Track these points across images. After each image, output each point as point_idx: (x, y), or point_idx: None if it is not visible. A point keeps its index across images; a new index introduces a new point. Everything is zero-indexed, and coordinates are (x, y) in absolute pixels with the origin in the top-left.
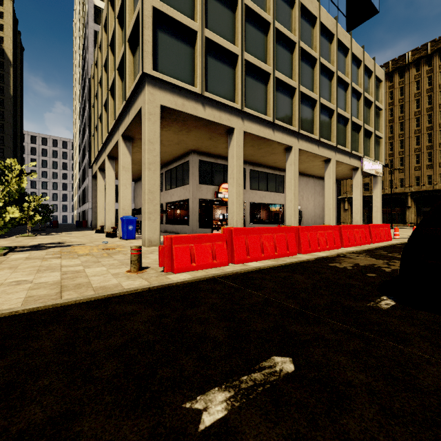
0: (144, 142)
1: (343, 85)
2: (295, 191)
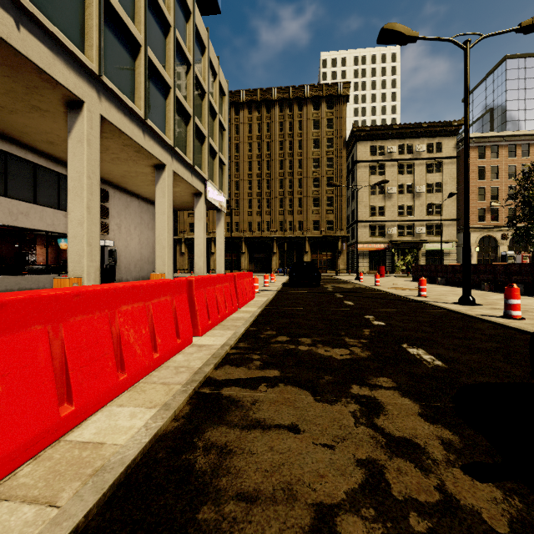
0: None
1: (183, 61)
2: (91, 202)
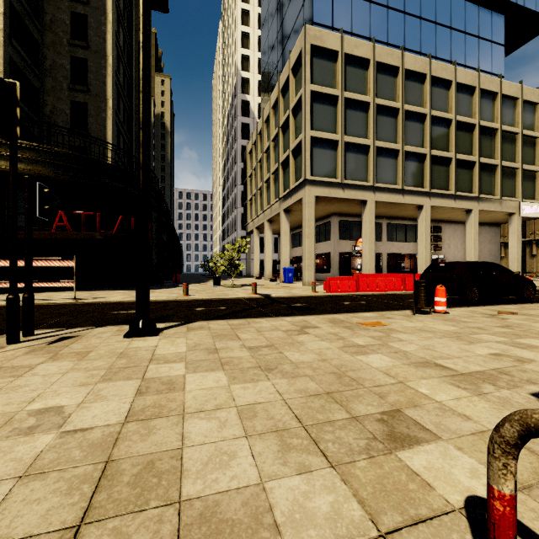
0: (305, 221)
1: (490, 131)
2: (426, 244)
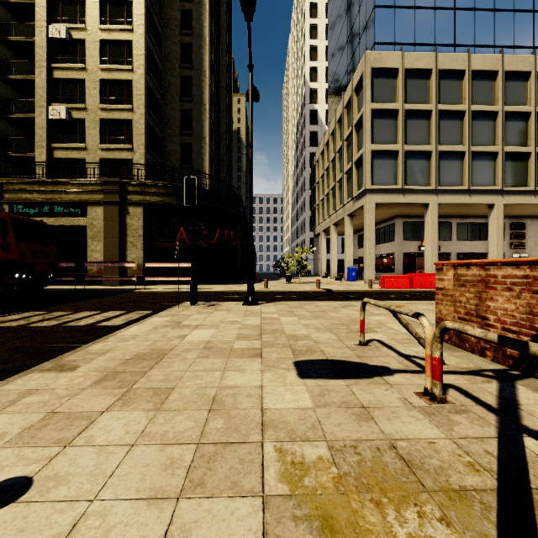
0: (365, 226)
1: None
2: (498, 243)
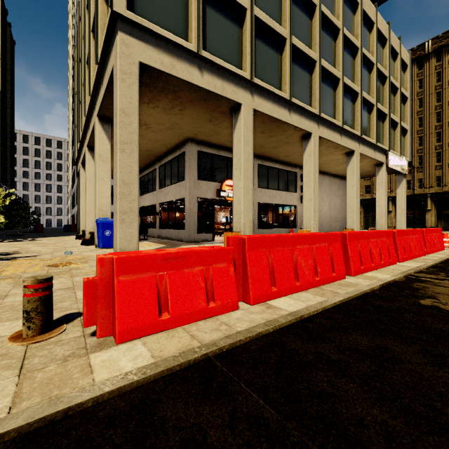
0: (115, 114)
1: (367, 66)
2: (314, 187)
